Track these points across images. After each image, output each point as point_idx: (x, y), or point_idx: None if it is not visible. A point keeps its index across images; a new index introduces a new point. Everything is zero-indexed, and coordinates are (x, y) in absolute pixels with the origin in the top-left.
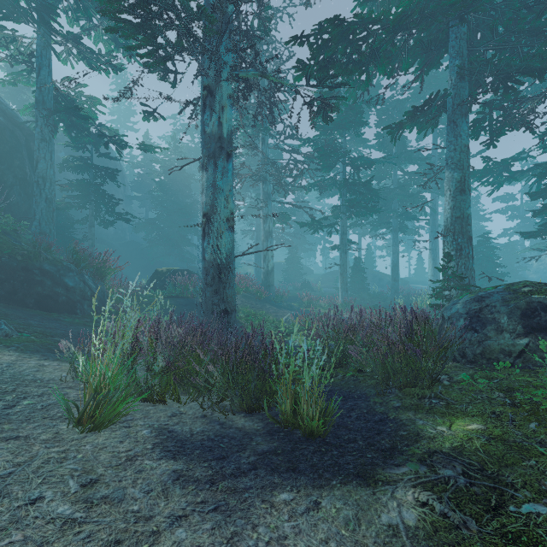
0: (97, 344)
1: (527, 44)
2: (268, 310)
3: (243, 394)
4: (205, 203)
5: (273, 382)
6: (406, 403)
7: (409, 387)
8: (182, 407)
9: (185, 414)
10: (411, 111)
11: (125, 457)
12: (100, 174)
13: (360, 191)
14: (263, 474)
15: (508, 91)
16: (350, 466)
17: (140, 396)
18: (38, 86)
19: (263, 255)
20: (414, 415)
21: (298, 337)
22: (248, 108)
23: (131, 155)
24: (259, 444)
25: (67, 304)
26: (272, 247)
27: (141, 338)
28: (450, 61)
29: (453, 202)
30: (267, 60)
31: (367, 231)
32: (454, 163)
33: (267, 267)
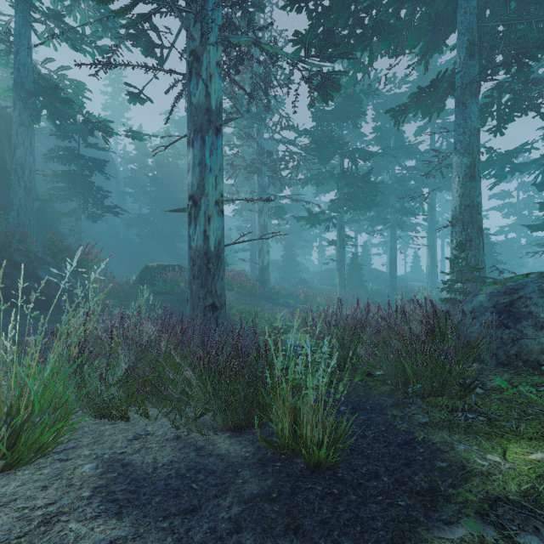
0: (9, 346)
1: (543, 18)
2: (263, 307)
3: (227, 409)
4: (191, 184)
5: (266, 393)
6: (435, 419)
7: (434, 396)
8: (151, 424)
9: (151, 436)
10: (416, 92)
11: (39, 518)
12: (88, 166)
13: (358, 185)
14: (250, 542)
15: (521, 69)
16: (378, 523)
17: (95, 411)
18: (16, 67)
19: (258, 251)
20: (449, 436)
21: (299, 335)
22: (242, 99)
23: (124, 151)
24: (246, 481)
25: (41, 299)
26: (267, 242)
27: (103, 337)
28: (459, 37)
29: (462, 190)
30: (262, 28)
31: (363, 228)
32: (463, 147)
33: (262, 262)
